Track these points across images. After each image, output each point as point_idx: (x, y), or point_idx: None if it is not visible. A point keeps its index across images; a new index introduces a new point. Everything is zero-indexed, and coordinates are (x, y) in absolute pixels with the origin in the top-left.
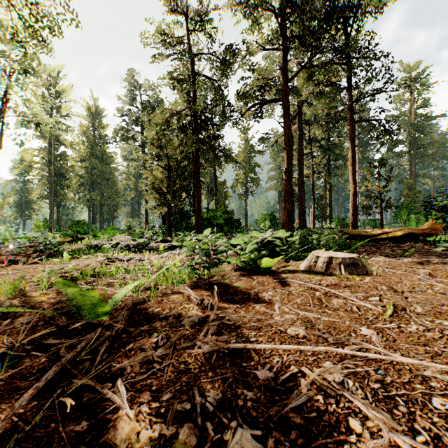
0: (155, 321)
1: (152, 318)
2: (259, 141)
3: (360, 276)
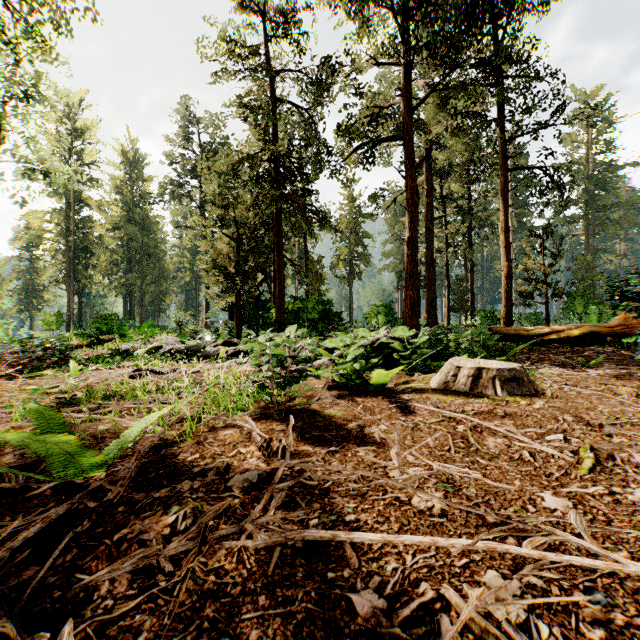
0: (182, 480)
1: (180, 473)
2: (369, 199)
3: (527, 397)
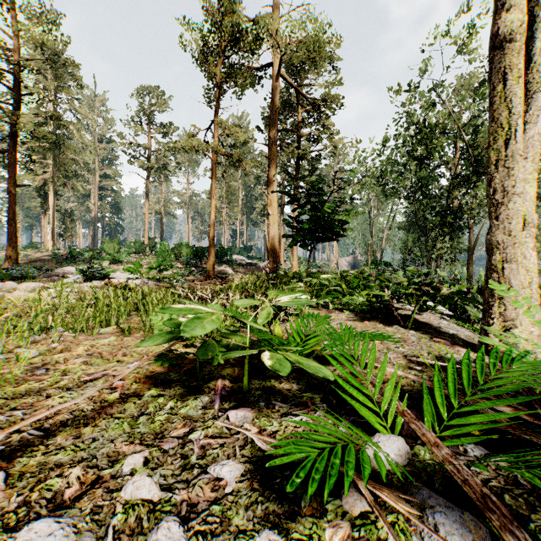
0: None
1: None
2: None
3: None
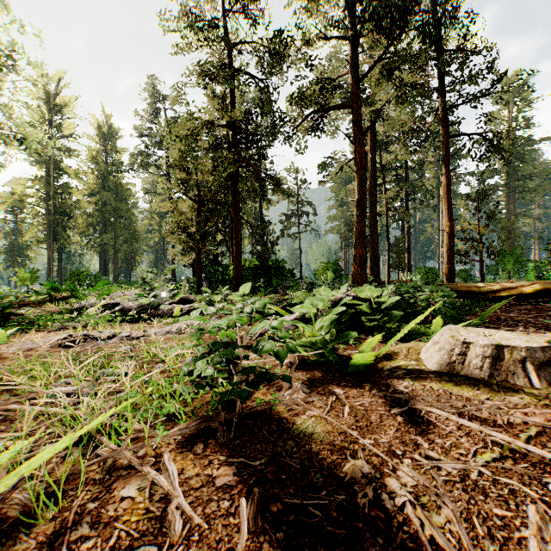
0: None
1: None
2: (318, 167)
3: None
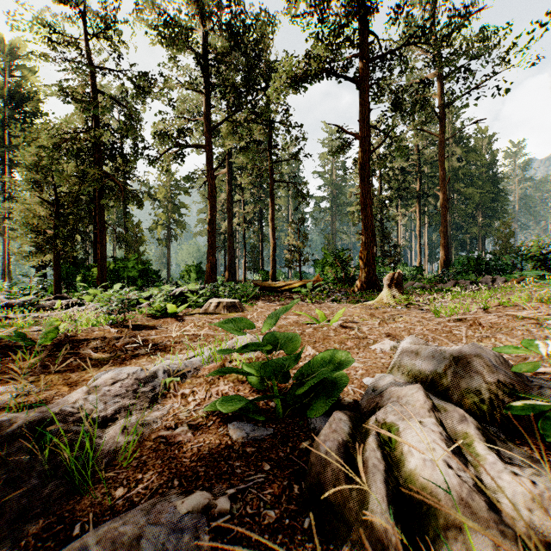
0: (89, 340)
1: (87, 339)
2: (184, 179)
3: (236, 313)
